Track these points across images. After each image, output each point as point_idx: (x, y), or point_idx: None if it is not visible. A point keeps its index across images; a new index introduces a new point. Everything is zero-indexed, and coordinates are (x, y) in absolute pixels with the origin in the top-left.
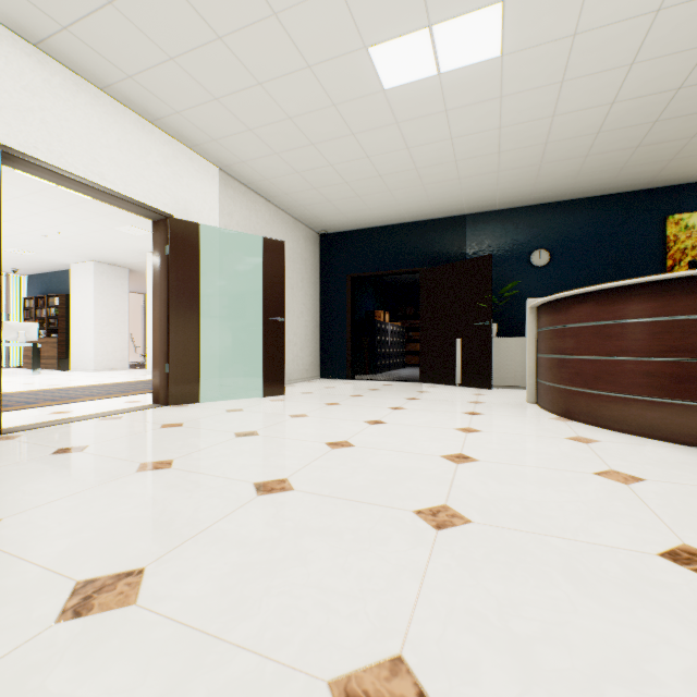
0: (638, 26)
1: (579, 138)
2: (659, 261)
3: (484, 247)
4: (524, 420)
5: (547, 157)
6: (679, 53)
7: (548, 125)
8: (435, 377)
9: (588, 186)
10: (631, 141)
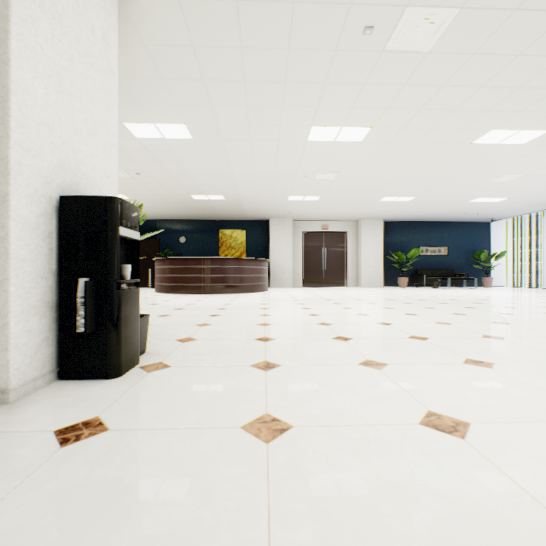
0: (161, 200)
1: (174, 210)
2: (218, 244)
3: (163, 233)
4: (141, 292)
5: (169, 212)
6: (178, 203)
7: (160, 207)
8: (143, 285)
9: (194, 218)
10: (190, 212)
